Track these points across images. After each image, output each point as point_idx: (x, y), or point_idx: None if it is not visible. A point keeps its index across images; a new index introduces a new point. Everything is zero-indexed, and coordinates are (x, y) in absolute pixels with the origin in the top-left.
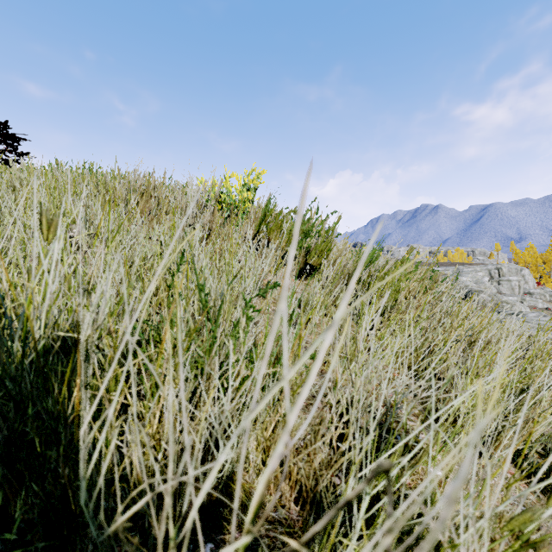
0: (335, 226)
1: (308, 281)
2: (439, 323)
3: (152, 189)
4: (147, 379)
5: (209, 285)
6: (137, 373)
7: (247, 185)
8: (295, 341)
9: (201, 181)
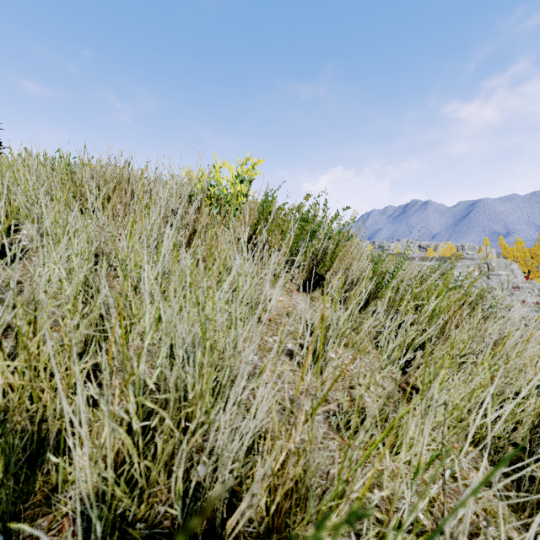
0: (351, 226)
1: (321, 301)
2: (490, 353)
3: (125, 180)
4: (47, 533)
5: (159, 365)
6: (31, 516)
7: (240, 176)
8: (341, 486)
9: (187, 172)
